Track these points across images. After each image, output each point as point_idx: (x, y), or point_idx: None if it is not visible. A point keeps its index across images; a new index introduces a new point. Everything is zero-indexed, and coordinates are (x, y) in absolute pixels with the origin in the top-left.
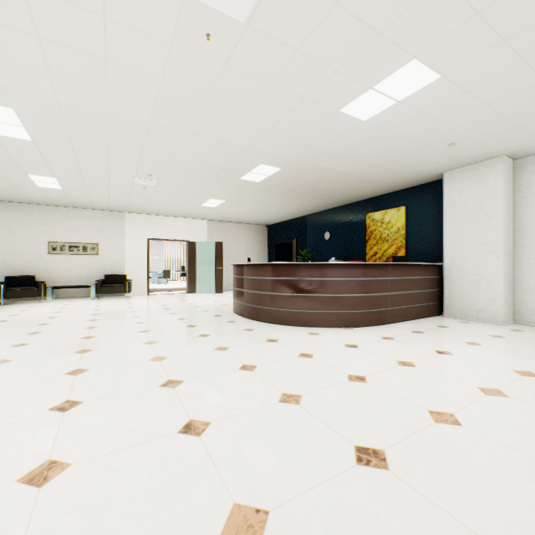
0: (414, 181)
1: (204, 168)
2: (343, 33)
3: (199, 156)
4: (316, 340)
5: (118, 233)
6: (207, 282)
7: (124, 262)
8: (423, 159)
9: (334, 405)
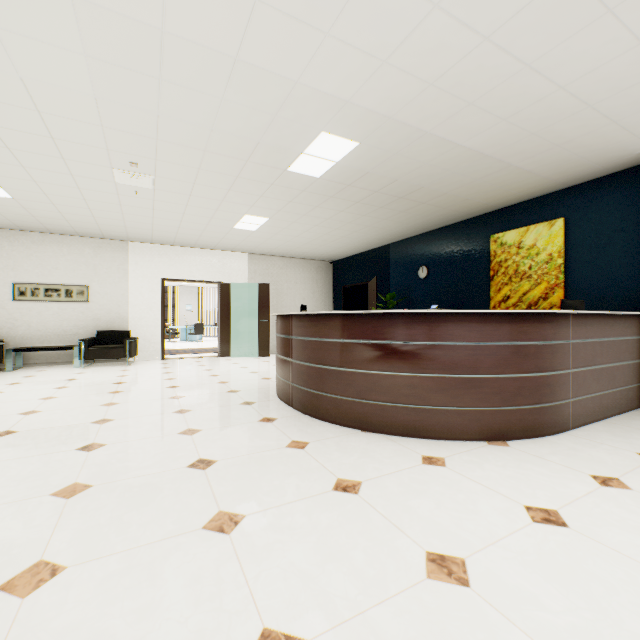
0: (587, 172)
1: (222, 144)
2: None
3: (206, 112)
4: (448, 488)
5: (118, 271)
6: (248, 341)
7: (126, 312)
8: (637, 109)
9: None
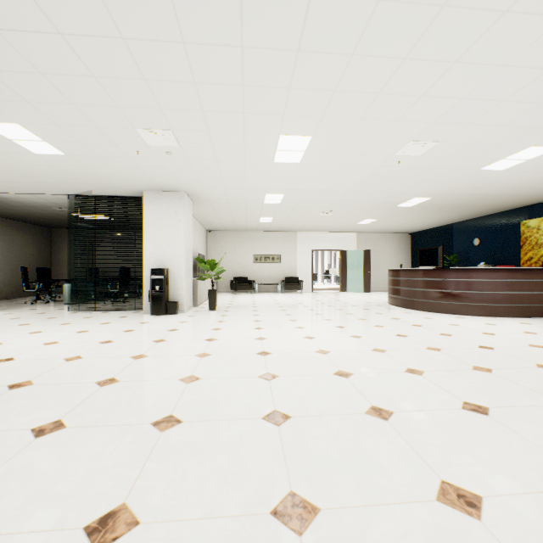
0: None
1: (370, 204)
2: (477, 148)
3: (370, 199)
4: (461, 320)
5: (292, 247)
6: (356, 284)
7: (296, 267)
8: None
9: (471, 338)
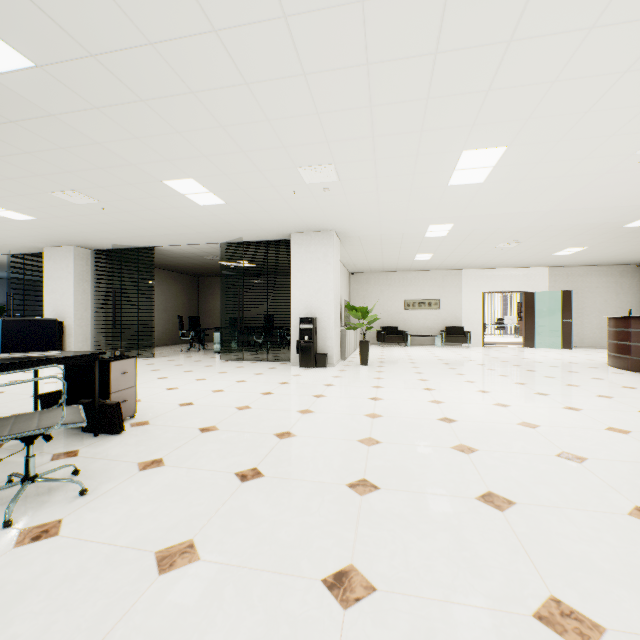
0: None
1: (579, 226)
2: None
3: (580, 220)
4: None
5: (455, 289)
6: (548, 337)
7: (460, 315)
8: None
9: None
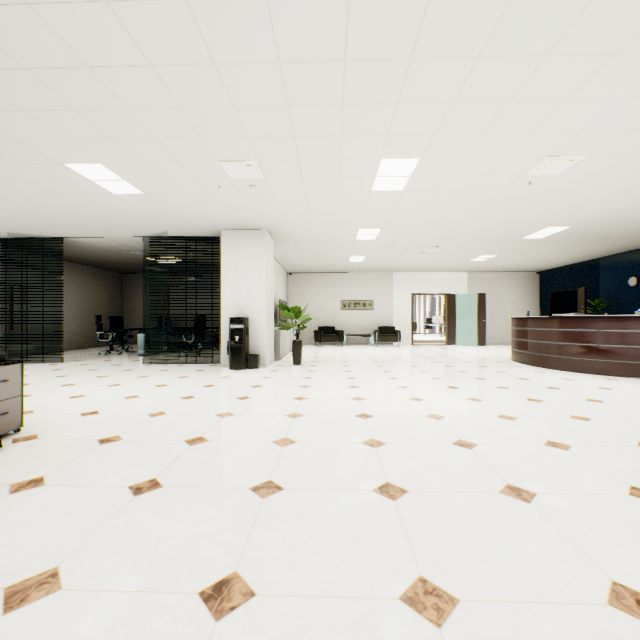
0: None
1: (488, 236)
2: (639, 161)
3: (488, 231)
4: (614, 383)
5: (387, 291)
6: (467, 335)
7: (392, 315)
8: None
9: (630, 406)
